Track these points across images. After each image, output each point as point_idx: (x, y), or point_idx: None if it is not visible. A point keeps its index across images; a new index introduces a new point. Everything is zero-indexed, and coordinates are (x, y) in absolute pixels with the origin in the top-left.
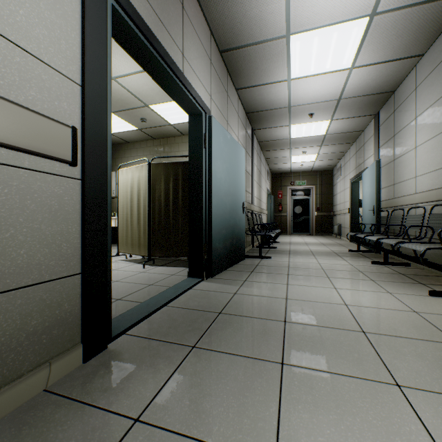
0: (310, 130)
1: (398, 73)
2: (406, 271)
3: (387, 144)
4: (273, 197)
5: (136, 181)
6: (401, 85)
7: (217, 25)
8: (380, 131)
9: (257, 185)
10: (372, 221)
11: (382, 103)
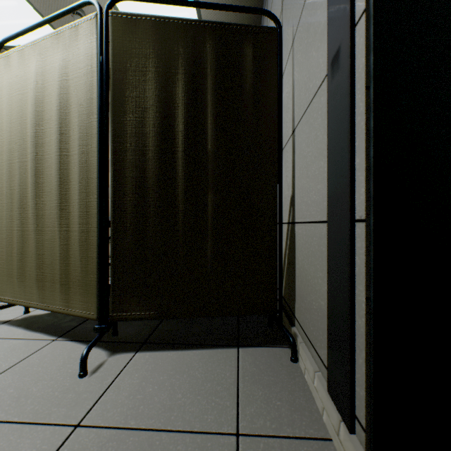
0: None
1: None
2: None
3: None
4: None
5: (53, 81)
6: None
7: None
8: None
9: None
10: None
11: None
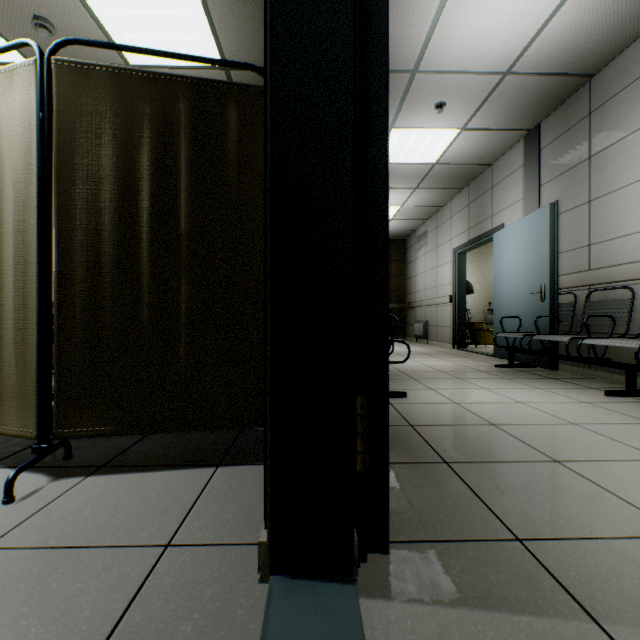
0: (417, 149)
1: (634, 23)
2: None
3: (565, 176)
4: None
5: None
6: (617, 60)
7: None
8: (545, 157)
9: None
10: (536, 312)
11: (556, 104)
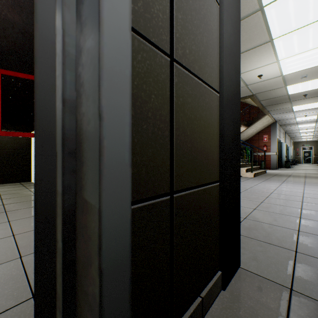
0: (307, 137)
1: None
2: None
3: None
4: (294, 150)
5: None
6: None
7: (288, 135)
8: None
9: None
10: None
11: None
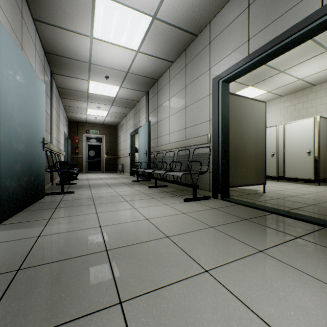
0: (105, 90)
1: (161, 68)
2: (167, 189)
3: (153, 112)
4: (71, 141)
5: None
6: (162, 77)
7: None
8: (150, 103)
9: (56, 127)
10: (146, 160)
11: (151, 86)
